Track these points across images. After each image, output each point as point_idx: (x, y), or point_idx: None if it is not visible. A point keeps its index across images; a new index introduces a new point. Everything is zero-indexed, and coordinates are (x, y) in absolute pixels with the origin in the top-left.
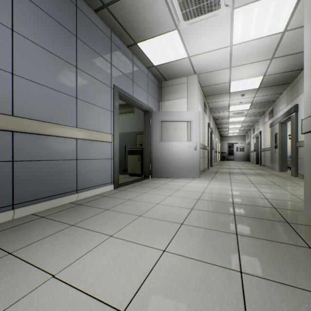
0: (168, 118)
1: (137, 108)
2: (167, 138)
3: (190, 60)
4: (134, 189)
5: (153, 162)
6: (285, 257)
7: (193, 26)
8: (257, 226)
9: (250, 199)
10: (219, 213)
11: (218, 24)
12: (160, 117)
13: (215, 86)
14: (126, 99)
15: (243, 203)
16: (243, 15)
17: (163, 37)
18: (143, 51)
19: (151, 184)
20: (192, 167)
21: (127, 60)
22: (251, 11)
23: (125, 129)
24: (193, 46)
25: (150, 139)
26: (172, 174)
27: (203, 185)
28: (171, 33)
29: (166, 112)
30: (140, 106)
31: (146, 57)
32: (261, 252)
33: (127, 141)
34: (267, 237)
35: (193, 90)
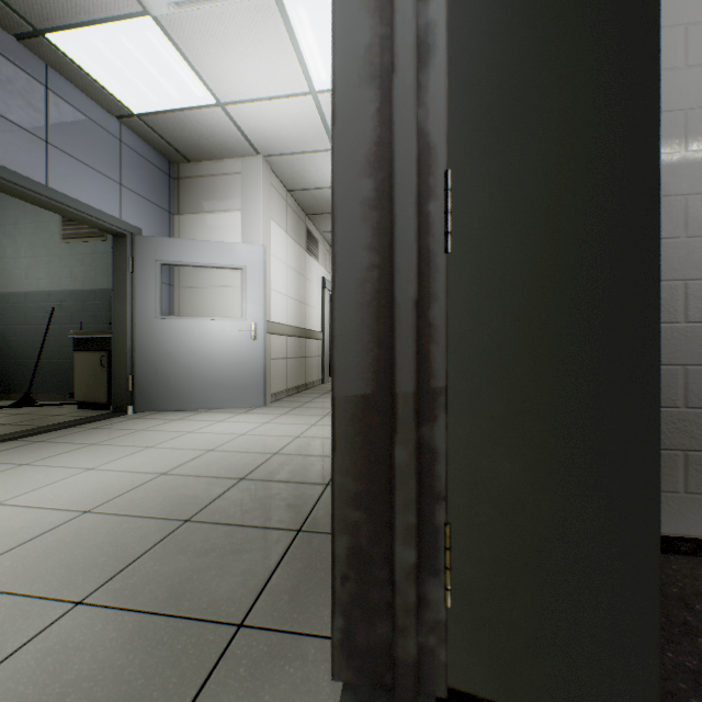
0: (181, 258)
1: (83, 223)
2: (195, 308)
3: (229, 114)
4: (13, 453)
5: (138, 370)
6: (101, 691)
7: (192, 16)
8: (197, 556)
9: (305, 462)
10: (150, 520)
11: (257, 24)
12: (158, 252)
13: (319, 192)
14: (15, 191)
15: (266, 478)
16: (309, 15)
17: (119, 31)
18: (78, 62)
19: (101, 432)
20: (246, 383)
21: (15, 78)
22: (324, 7)
23: (81, 281)
24: (219, 76)
25: (131, 310)
26: (192, 401)
27: (245, 427)
28: (137, 22)
29: (177, 241)
30: (85, 218)
31: (98, 84)
32: (44, 681)
33: (87, 313)
34: (161, 602)
35: (255, 193)
